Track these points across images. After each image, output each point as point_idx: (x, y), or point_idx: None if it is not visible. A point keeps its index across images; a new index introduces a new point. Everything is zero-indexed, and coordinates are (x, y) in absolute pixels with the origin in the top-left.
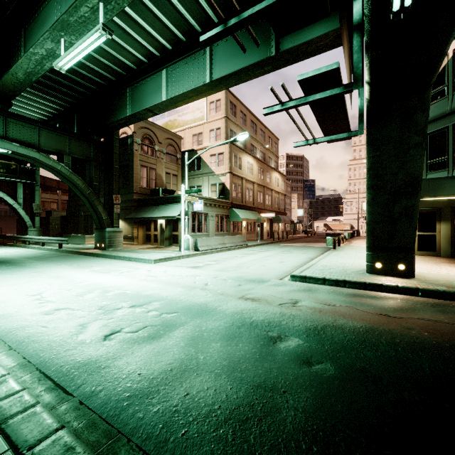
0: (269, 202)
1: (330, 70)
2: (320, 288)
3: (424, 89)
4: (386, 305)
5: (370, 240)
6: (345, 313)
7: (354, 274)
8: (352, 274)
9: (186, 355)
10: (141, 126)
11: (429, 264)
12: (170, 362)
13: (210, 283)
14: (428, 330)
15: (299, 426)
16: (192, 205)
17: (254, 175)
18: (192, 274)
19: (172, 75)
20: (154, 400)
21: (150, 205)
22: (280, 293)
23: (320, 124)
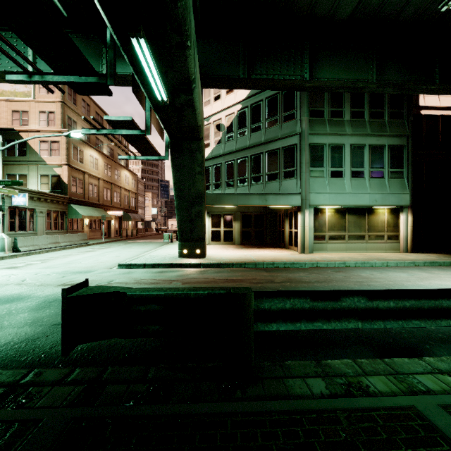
0: (118, 199)
1: (126, 120)
2: (138, 271)
3: (199, 140)
4: (175, 274)
5: (180, 234)
6: (144, 282)
7: (169, 259)
8: (168, 259)
9: None
10: None
11: (223, 249)
12: None
13: (28, 279)
14: (186, 283)
15: None
16: (10, 198)
17: (99, 171)
18: (6, 274)
19: None
20: None
21: None
22: (101, 278)
23: (135, 147)
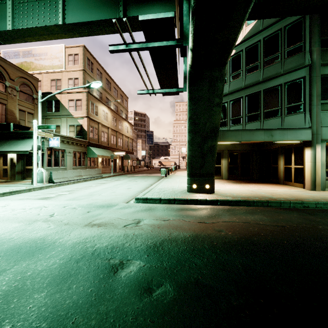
0: (121, 143)
1: (167, 17)
2: (158, 207)
3: (222, 66)
4: (202, 214)
5: (190, 169)
6: (177, 226)
7: (180, 194)
8: (179, 193)
9: None
10: None
11: (219, 184)
12: None
13: (56, 213)
14: (230, 230)
15: None
16: (48, 141)
17: (108, 122)
18: (38, 205)
19: (19, 7)
20: None
21: None
22: (126, 215)
23: (158, 75)
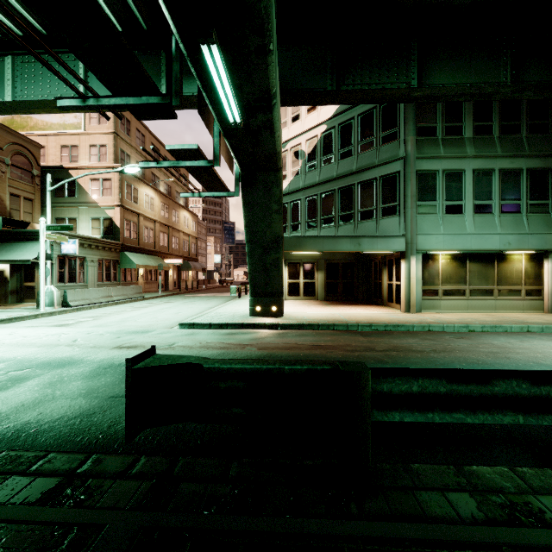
0: (177, 245)
1: (191, 148)
2: (203, 332)
3: (276, 171)
4: (247, 337)
5: (252, 287)
6: (211, 346)
7: (239, 318)
8: (238, 317)
9: (41, 394)
10: None
11: (303, 306)
12: (21, 401)
13: (80, 339)
14: (262, 348)
15: None
16: (59, 245)
17: (155, 212)
18: (56, 332)
19: (23, 68)
20: (4, 423)
21: None
22: (161, 340)
23: (200, 182)
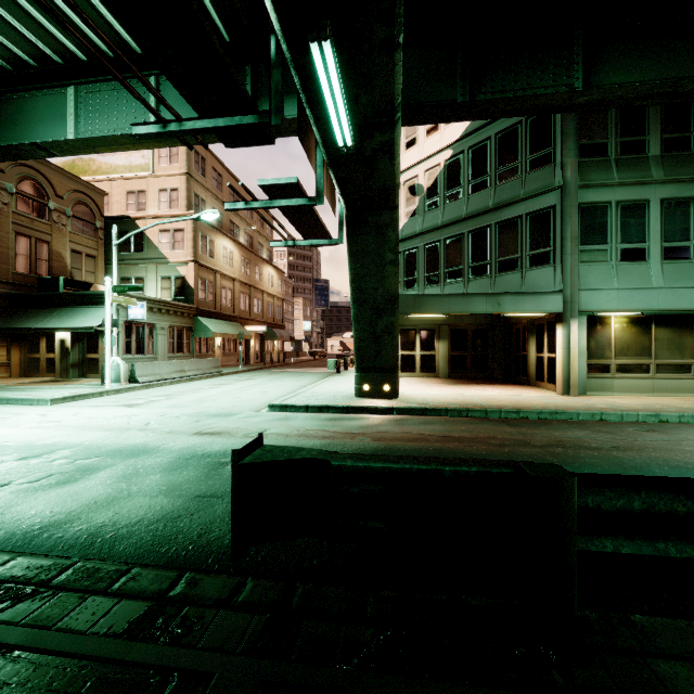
0: (259, 309)
1: (289, 183)
2: (299, 416)
3: (392, 209)
4: (356, 424)
5: (358, 360)
6: (312, 435)
7: (342, 399)
8: (341, 399)
9: (115, 489)
10: (18, 162)
11: (422, 386)
12: (93, 498)
13: (153, 422)
14: (377, 439)
15: (228, 510)
16: (125, 309)
17: (234, 269)
18: (125, 414)
19: (87, 99)
20: (75, 524)
21: (38, 307)
22: (249, 425)
23: (296, 227)
